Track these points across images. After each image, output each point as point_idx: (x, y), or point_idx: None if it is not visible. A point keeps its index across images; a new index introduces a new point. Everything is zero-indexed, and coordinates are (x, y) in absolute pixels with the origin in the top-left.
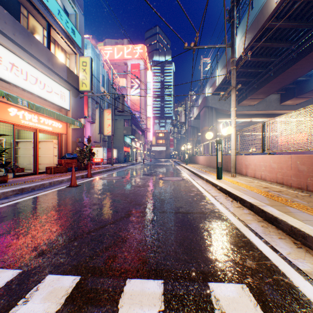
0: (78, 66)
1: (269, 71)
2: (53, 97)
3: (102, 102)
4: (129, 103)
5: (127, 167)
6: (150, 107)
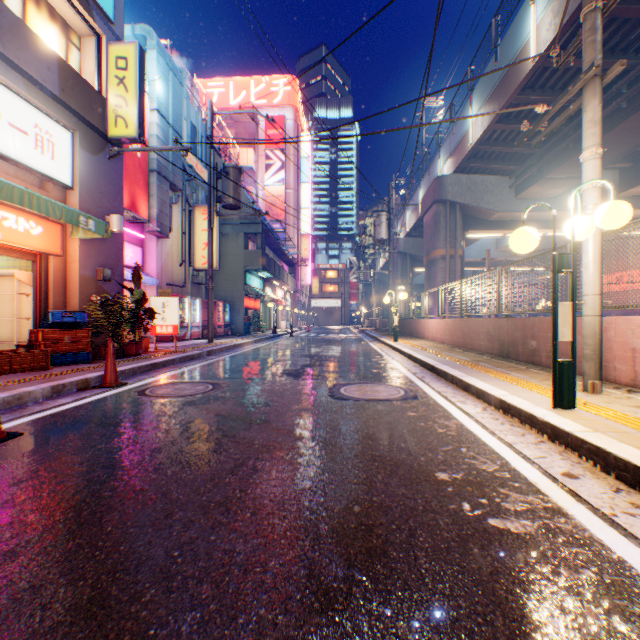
0: (104, 68)
1: (613, 98)
2: (1, 137)
3: (192, 189)
4: (262, 203)
5: (249, 347)
6: (307, 213)
